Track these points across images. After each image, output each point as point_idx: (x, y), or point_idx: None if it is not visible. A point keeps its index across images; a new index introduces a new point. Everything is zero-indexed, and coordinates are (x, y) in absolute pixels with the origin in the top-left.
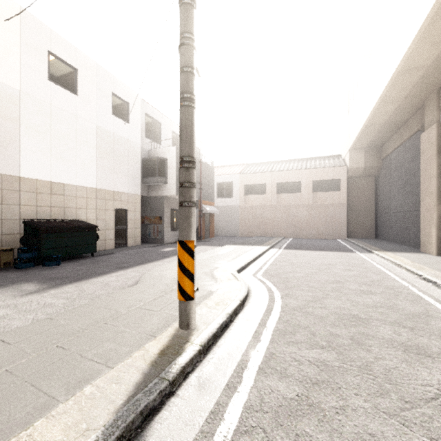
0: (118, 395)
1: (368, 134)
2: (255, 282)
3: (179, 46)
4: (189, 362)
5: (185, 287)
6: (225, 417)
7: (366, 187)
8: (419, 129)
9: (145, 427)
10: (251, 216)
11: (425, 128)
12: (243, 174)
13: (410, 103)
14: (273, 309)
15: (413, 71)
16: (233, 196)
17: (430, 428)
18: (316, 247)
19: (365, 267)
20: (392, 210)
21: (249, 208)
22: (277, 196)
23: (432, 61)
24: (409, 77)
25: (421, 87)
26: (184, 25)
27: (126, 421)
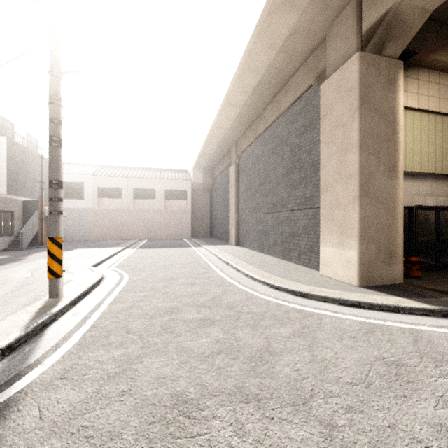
0: (20, 324)
1: (204, 159)
2: (109, 272)
3: (50, 103)
4: (64, 308)
5: (55, 269)
6: (91, 318)
7: (205, 199)
8: (229, 164)
9: (44, 330)
10: (106, 219)
11: (231, 164)
12: (97, 176)
13: (224, 146)
14: (122, 282)
15: (221, 129)
16: (85, 197)
17: (179, 301)
18: (166, 245)
19: (192, 255)
20: (219, 216)
21: (103, 211)
22: (133, 200)
23: (229, 127)
24: (220, 132)
25: (227, 139)
26: (54, 91)
27: (33, 326)
